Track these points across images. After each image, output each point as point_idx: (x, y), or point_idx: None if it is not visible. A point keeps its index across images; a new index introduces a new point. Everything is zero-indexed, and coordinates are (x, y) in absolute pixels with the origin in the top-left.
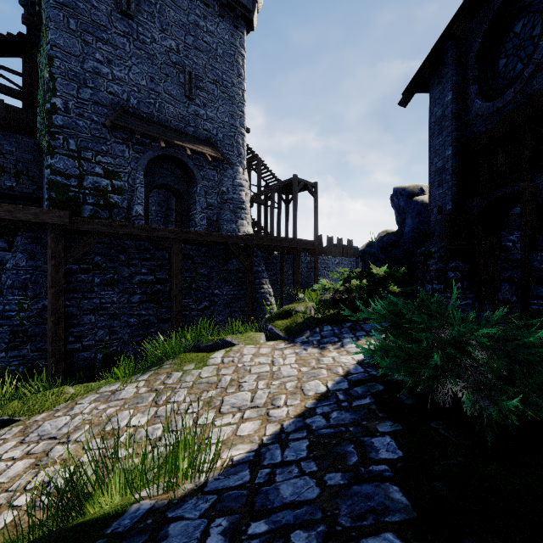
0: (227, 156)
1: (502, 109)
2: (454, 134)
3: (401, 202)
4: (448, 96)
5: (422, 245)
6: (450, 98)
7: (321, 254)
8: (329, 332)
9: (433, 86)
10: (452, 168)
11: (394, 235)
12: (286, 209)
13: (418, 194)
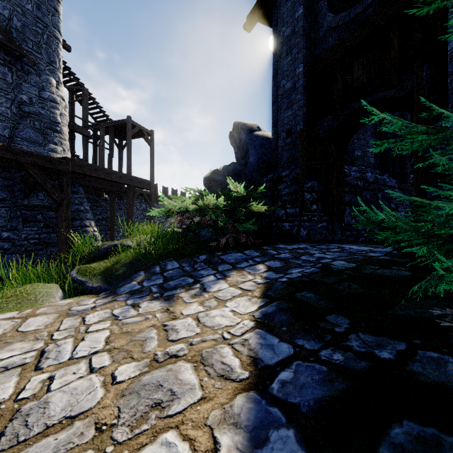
0: (30, 56)
1: (360, 16)
2: (304, 51)
3: (243, 135)
4: (299, 10)
5: (268, 174)
6: (302, 13)
7: (156, 202)
8: (176, 270)
9: (281, 6)
10: (303, 86)
11: (238, 164)
12: (119, 154)
13: (257, 131)
